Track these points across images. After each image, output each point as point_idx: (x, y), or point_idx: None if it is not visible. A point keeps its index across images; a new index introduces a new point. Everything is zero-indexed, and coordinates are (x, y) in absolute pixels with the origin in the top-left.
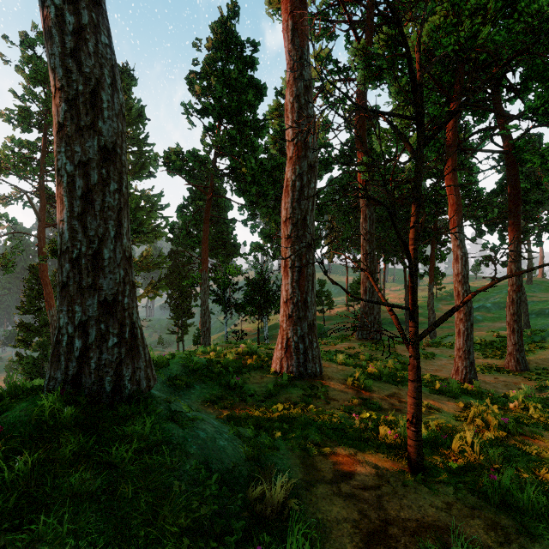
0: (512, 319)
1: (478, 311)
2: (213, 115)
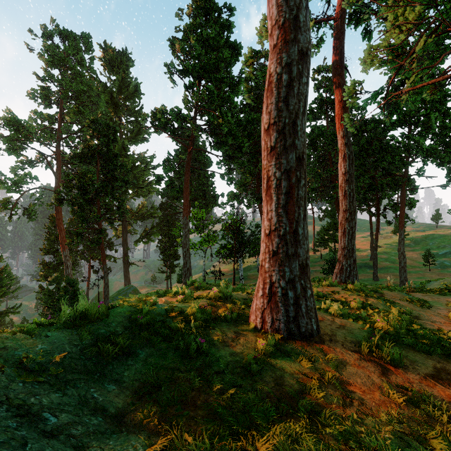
0: None
1: (445, 257)
2: (193, 74)
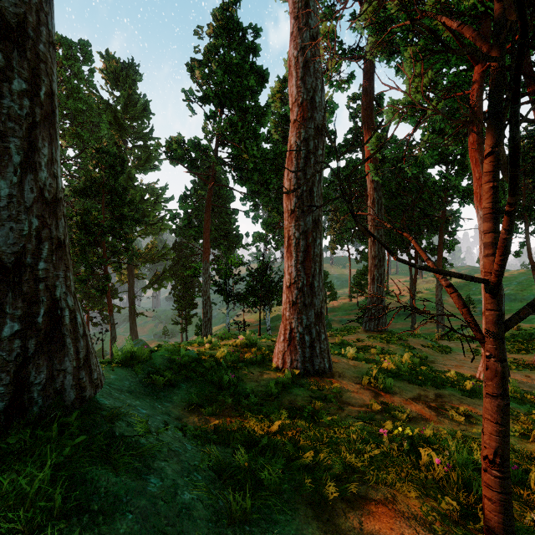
0: None
1: None
2: (214, 102)
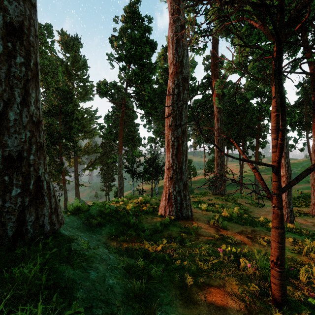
0: (314, 182)
1: None
2: (125, 60)
